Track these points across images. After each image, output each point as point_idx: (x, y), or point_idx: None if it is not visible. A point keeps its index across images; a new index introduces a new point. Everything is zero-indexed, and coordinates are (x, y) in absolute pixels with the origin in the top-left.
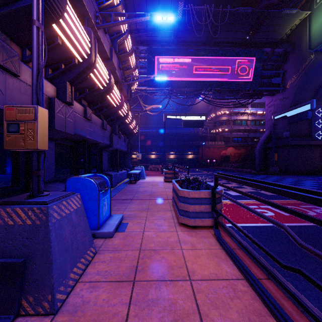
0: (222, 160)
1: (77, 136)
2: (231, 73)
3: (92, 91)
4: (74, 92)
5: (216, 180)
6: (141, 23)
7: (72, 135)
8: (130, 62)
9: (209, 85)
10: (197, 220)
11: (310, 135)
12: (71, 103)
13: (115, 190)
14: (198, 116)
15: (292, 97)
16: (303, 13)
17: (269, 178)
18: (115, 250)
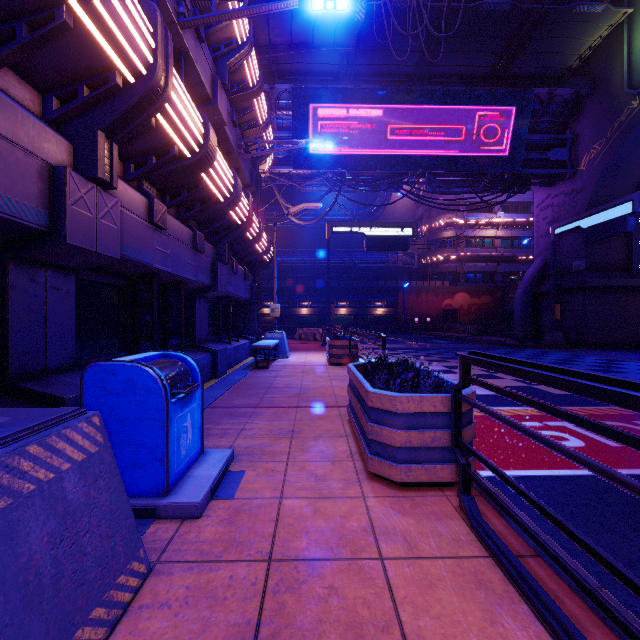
0: (445, 318)
1: (131, 263)
2: (465, 139)
3: (165, 162)
4: (124, 163)
5: (466, 370)
6: (280, 31)
7: (114, 259)
8: (256, 112)
9: (420, 164)
10: (415, 467)
11: (628, 266)
12: (111, 184)
13: (223, 385)
14: (398, 228)
15: (591, 189)
16: (618, 13)
17: (548, 357)
18: (204, 560)
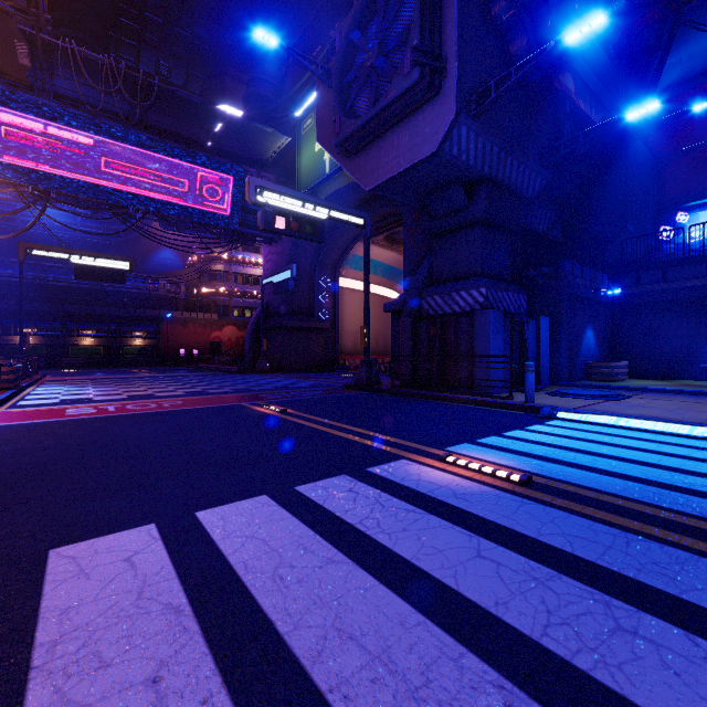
0: (212, 350)
1: None
2: (187, 191)
3: None
4: None
5: None
6: None
7: None
8: None
9: (143, 202)
10: None
11: (313, 313)
12: None
13: None
14: (114, 260)
15: (288, 254)
16: (283, 137)
17: (233, 378)
18: None
